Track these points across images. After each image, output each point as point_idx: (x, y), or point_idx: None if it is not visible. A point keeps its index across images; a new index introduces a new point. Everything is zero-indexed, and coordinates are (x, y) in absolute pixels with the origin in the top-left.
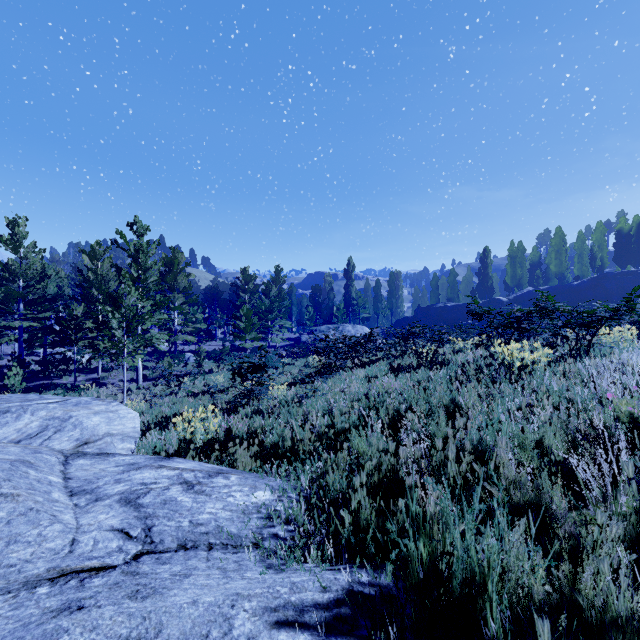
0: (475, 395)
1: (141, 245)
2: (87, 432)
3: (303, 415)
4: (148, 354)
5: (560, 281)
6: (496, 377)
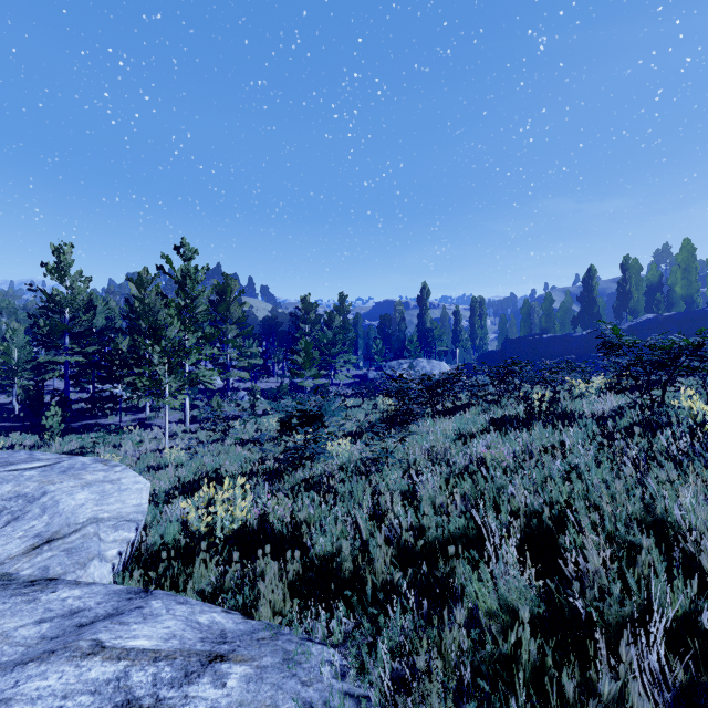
0: (703, 503)
1: (188, 270)
2: (58, 520)
3: (371, 494)
4: (201, 391)
5: (687, 306)
6: (699, 454)
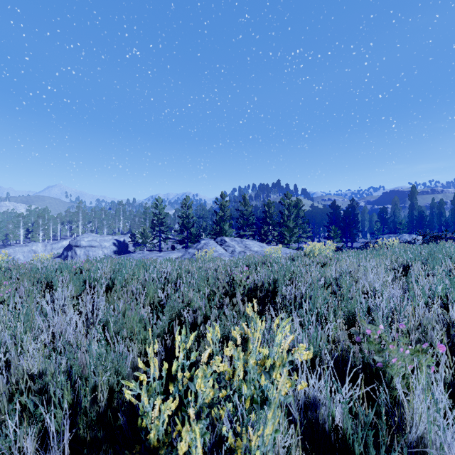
0: None
1: (290, 203)
2: None
3: None
4: None
5: None
6: None
